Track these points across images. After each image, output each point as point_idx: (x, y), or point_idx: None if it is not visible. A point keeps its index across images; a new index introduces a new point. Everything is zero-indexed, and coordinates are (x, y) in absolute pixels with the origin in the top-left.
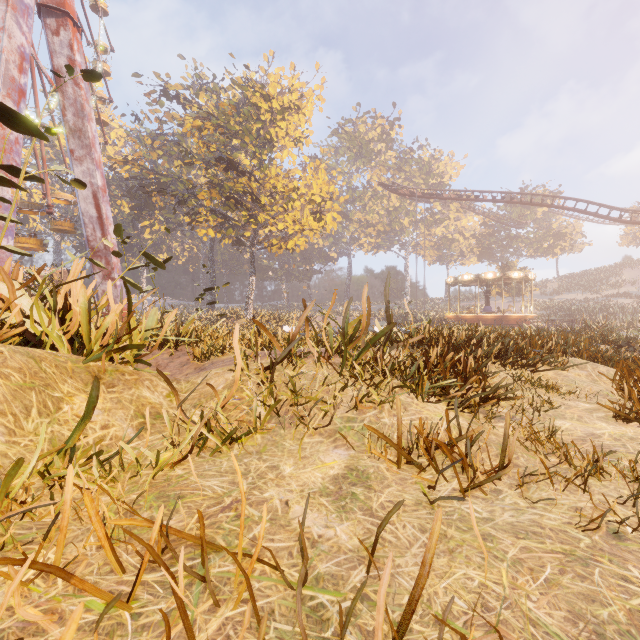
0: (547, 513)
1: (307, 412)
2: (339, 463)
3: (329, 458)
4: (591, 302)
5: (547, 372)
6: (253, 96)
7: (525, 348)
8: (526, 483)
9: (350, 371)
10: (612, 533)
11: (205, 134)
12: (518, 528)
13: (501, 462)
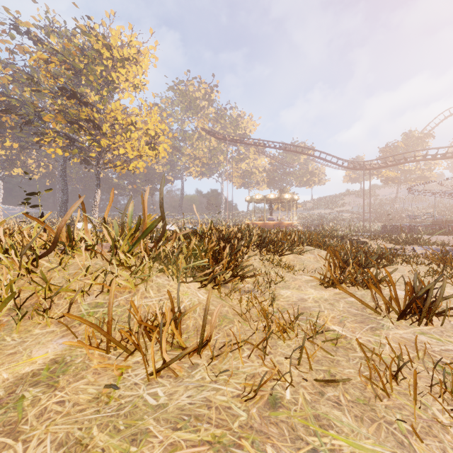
0: (225, 386)
1: (57, 301)
2: (48, 356)
3: (42, 351)
4: (329, 215)
5: (289, 256)
6: (96, 43)
7: (278, 240)
8: (219, 355)
9: (118, 260)
10: (271, 401)
11: (52, 67)
12: (185, 413)
13: (201, 337)
